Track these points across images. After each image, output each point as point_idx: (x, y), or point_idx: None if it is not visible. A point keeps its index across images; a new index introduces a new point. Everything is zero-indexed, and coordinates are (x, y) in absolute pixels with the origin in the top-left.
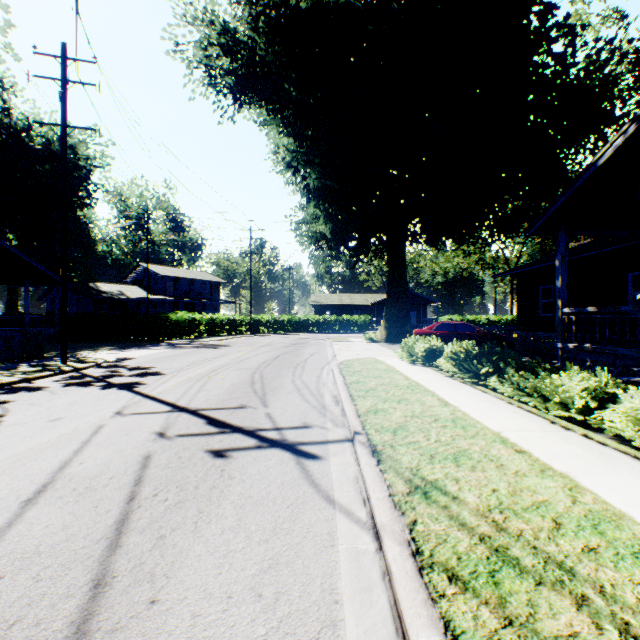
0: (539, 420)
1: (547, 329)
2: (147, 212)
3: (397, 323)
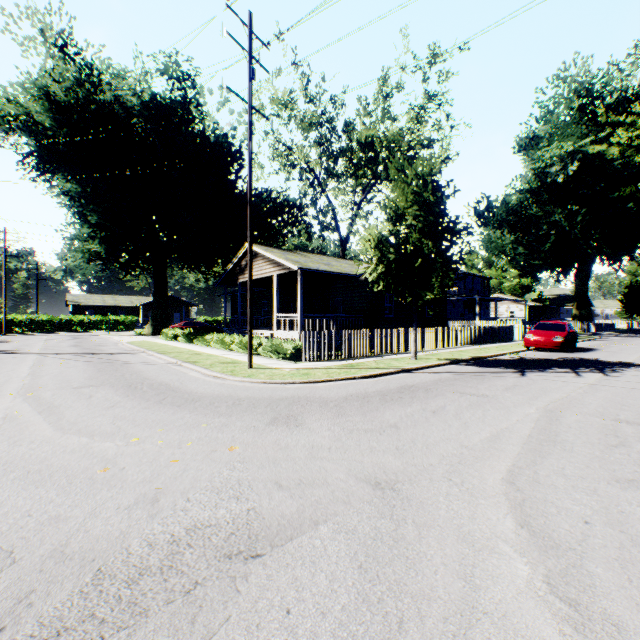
0: (199, 346)
1: (241, 324)
2: None
3: (161, 322)
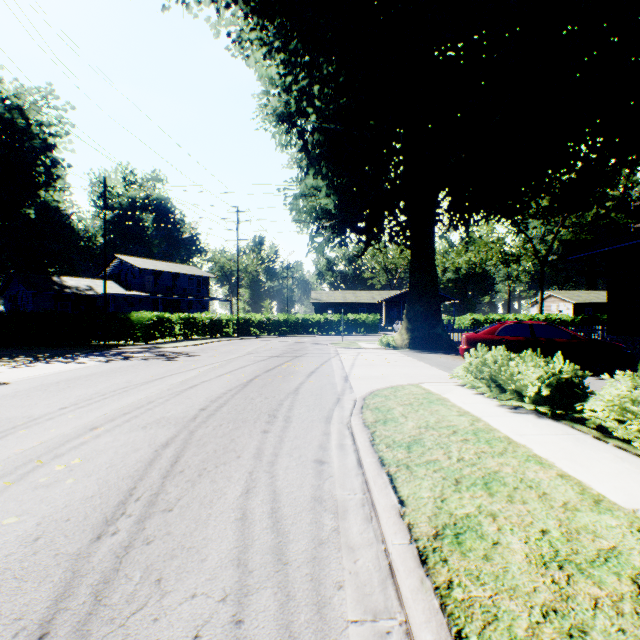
0: None
1: None
2: (104, 184)
3: (424, 323)
